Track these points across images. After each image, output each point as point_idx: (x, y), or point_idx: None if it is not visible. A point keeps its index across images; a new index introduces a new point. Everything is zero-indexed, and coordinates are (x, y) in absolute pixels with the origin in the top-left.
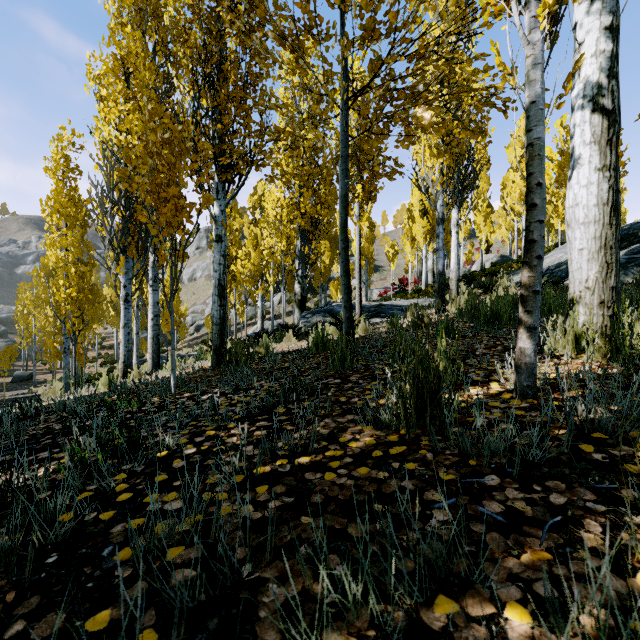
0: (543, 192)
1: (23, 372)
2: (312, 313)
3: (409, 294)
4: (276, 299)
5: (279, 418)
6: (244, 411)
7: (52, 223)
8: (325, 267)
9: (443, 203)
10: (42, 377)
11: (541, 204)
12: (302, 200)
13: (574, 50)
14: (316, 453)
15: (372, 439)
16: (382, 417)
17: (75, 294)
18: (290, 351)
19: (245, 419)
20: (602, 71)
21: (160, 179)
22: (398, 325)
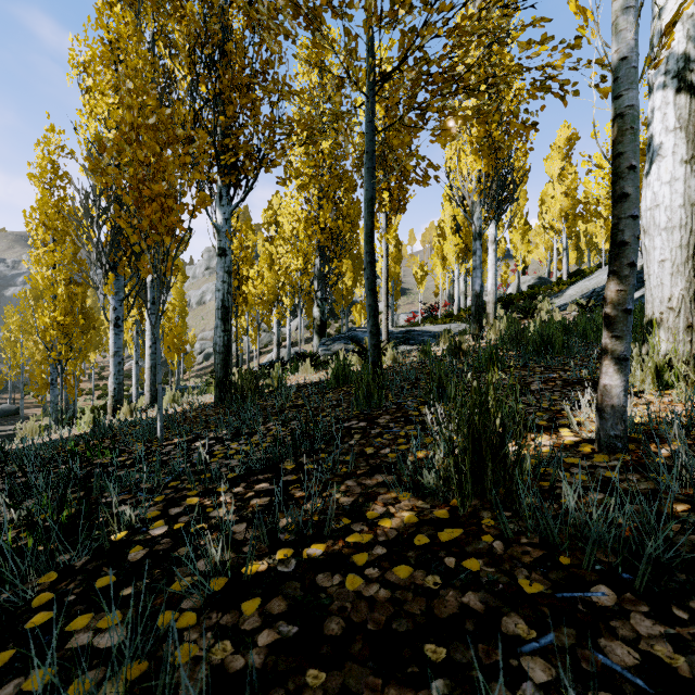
0: (637, 178)
1: (10, 406)
2: (333, 340)
3: (440, 319)
4: (293, 325)
5: (286, 478)
6: (242, 466)
7: (37, 237)
8: (347, 289)
9: (480, 216)
10: (31, 411)
11: (634, 194)
12: (321, 213)
13: (652, 17)
14: (334, 538)
15: (412, 514)
16: (424, 481)
17: (61, 318)
18: (306, 384)
19: (241, 479)
20: (690, 40)
21: (143, 174)
22: (431, 354)
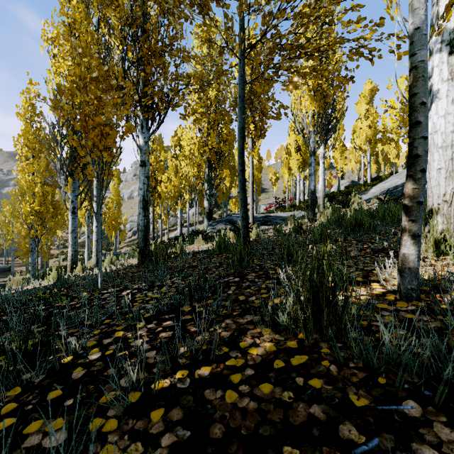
0: (427, 111)
1: (5, 265)
2: (217, 222)
3: (287, 208)
4: (191, 212)
5: (184, 317)
6: (154, 309)
7: (22, 154)
8: (226, 189)
9: (314, 140)
10: (19, 269)
11: (425, 122)
12: (209, 139)
13: (432, 4)
14: (217, 362)
15: (272, 345)
16: (280, 320)
17: (38, 207)
18: (199, 251)
19: (154, 318)
20: None
21: (88, 110)
22: (282, 231)
